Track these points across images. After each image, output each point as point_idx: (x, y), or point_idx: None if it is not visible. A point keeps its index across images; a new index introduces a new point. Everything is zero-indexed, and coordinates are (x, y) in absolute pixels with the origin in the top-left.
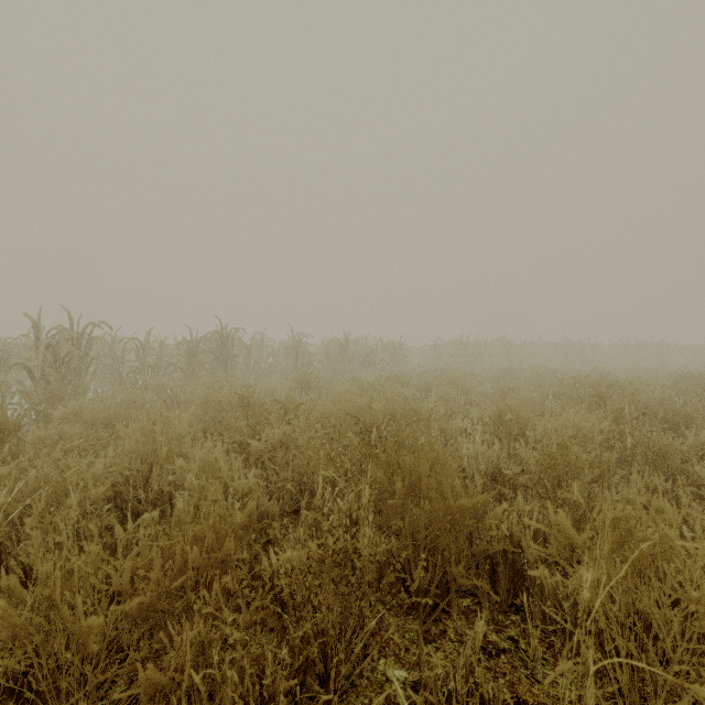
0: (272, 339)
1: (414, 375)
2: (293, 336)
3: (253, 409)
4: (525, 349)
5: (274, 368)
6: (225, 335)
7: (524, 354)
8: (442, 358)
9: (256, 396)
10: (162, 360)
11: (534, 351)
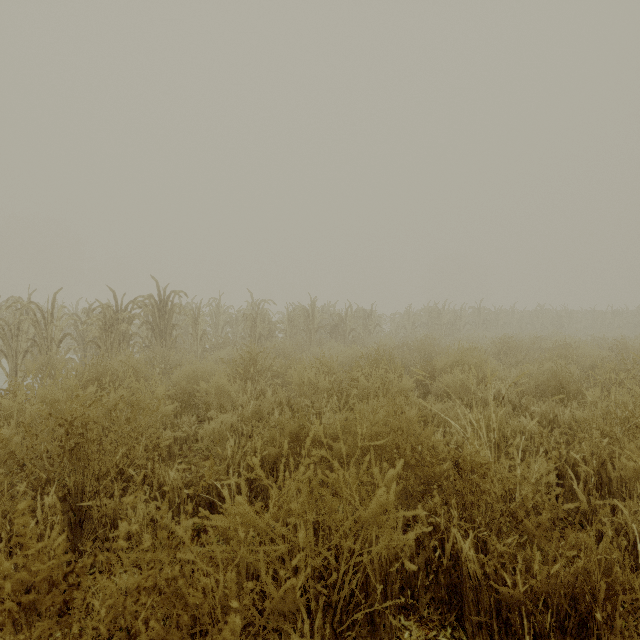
0: (232, 306)
1: (390, 346)
2: (252, 302)
3: (93, 453)
4: (501, 317)
5: (227, 339)
6: (163, 300)
7: (500, 322)
8: (416, 327)
9: (146, 400)
10: (89, 331)
11: (509, 319)
